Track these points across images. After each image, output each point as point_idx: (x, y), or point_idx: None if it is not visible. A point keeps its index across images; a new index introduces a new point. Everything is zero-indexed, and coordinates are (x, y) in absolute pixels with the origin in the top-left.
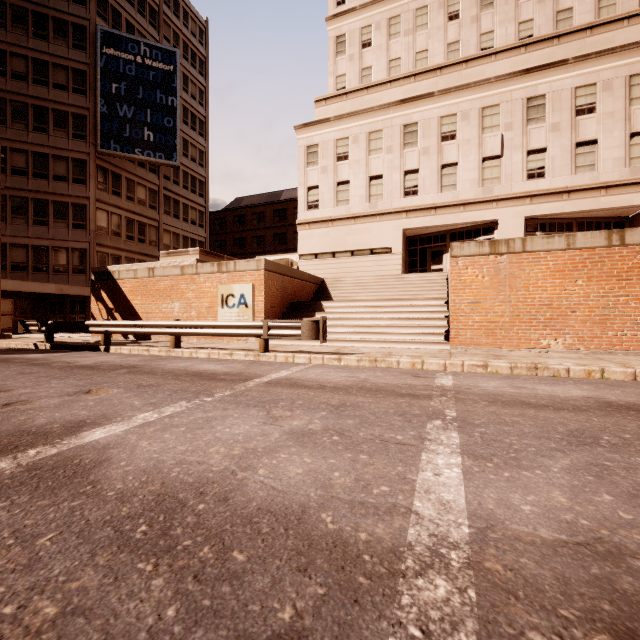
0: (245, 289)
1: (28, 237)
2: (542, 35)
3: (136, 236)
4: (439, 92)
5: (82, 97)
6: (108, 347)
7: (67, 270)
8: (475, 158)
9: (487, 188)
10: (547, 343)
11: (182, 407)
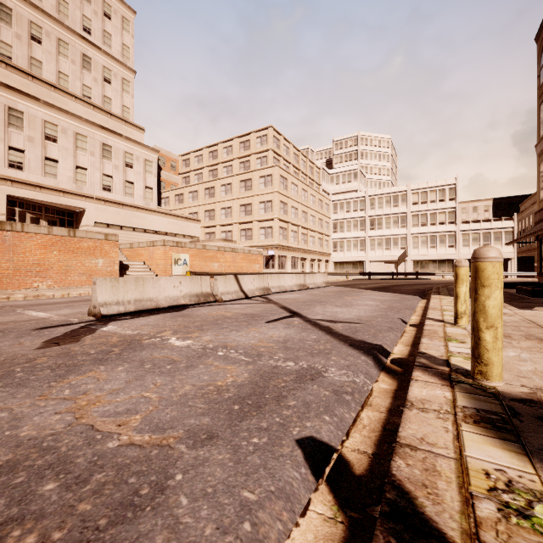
0: None
1: None
2: (21, 66)
3: None
4: None
5: None
6: None
7: None
8: None
9: None
10: (38, 285)
11: None
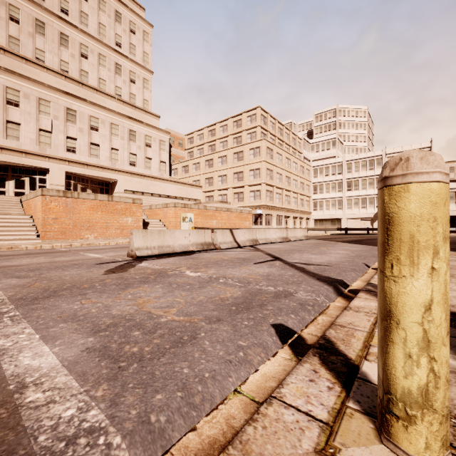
0: None
1: None
2: (74, 77)
3: None
4: (5, 69)
5: None
6: None
7: None
8: (34, 126)
9: (43, 148)
10: (88, 236)
11: None
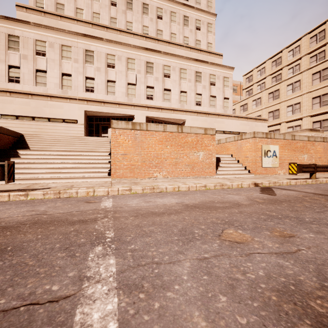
0: None
1: None
2: (152, 36)
3: None
4: (106, 39)
5: None
6: None
7: None
8: (124, 82)
9: (130, 98)
10: (156, 175)
11: None
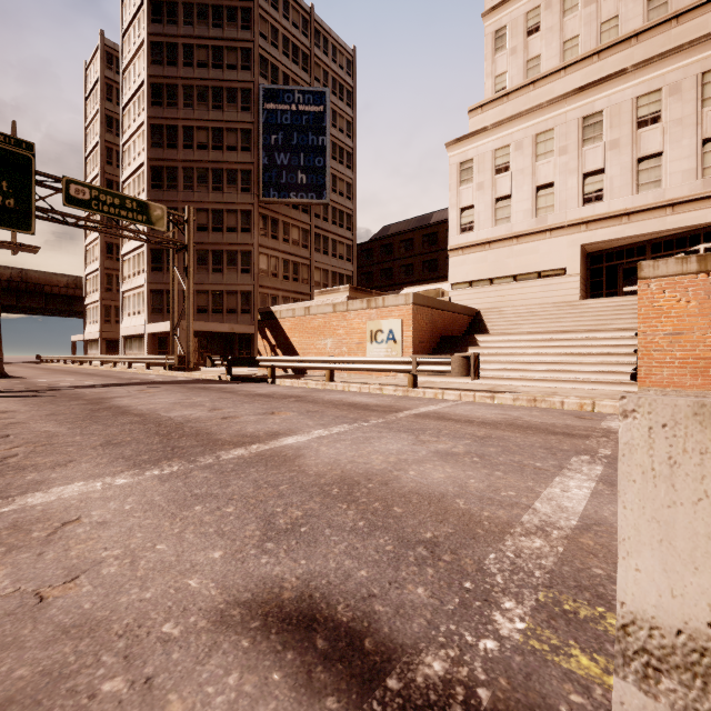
0: (393, 324)
1: (209, 284)
2: None
3: (291, 276)
4: (634, 67)
5: (248, 154)
6: (274, 380)
7: (237, 311)
8: (690, 142)
9: (710, 179)
10: None
11: (345, 428)
